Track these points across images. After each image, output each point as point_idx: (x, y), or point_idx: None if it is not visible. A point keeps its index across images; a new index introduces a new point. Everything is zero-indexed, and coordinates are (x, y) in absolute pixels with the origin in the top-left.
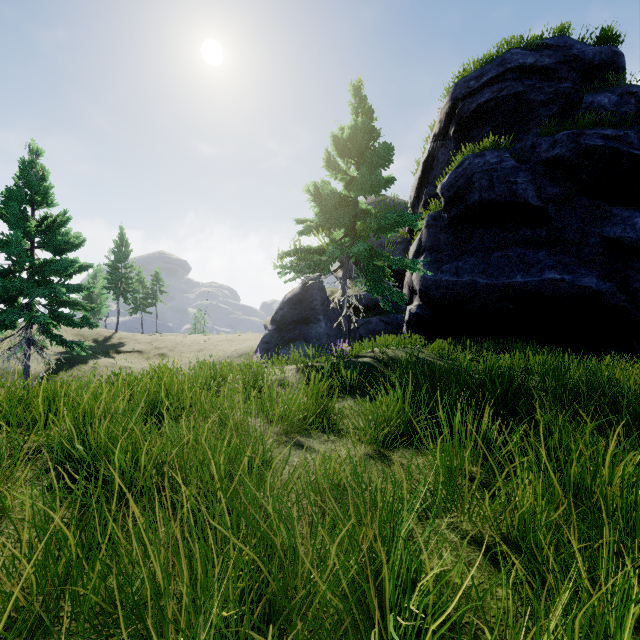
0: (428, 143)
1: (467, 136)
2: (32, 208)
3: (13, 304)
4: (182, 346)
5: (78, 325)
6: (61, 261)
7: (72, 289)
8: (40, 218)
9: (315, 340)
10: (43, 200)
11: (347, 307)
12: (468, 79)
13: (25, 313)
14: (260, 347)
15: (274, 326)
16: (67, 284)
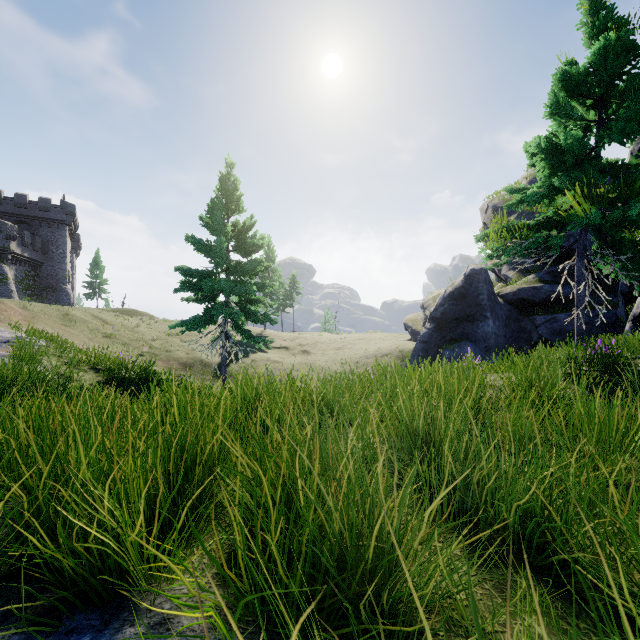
0: None
1: None
2: (227, 216)
3: (215, 302)
4: (321, 344)
5: (262, 321)
6: (252, 261)
7: (258, 287)
8: (232, 225)
9: (481, 341)
10: (236, 208)
11: (517, 302)
12: None
13: (226, 310)
14: (418, 347)
15: (433, 324)
16: (254, 283)
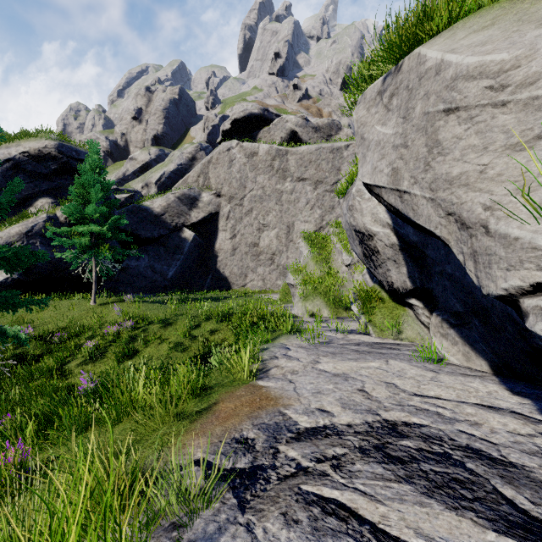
0: (17, 152)
1: (62, 175)
2: None
3: None
4: None
5: None
6: None
7: None
8: None
9: None
10: None
11: None
12: (70, 148)
13: None
14: None
15: None
16: None
